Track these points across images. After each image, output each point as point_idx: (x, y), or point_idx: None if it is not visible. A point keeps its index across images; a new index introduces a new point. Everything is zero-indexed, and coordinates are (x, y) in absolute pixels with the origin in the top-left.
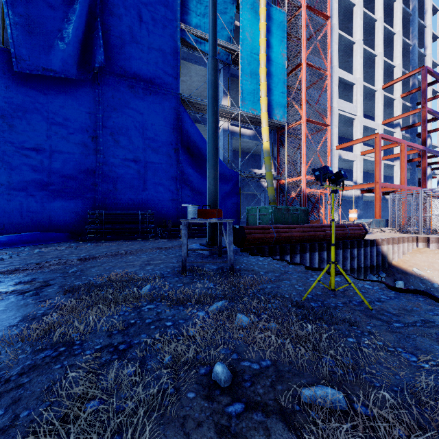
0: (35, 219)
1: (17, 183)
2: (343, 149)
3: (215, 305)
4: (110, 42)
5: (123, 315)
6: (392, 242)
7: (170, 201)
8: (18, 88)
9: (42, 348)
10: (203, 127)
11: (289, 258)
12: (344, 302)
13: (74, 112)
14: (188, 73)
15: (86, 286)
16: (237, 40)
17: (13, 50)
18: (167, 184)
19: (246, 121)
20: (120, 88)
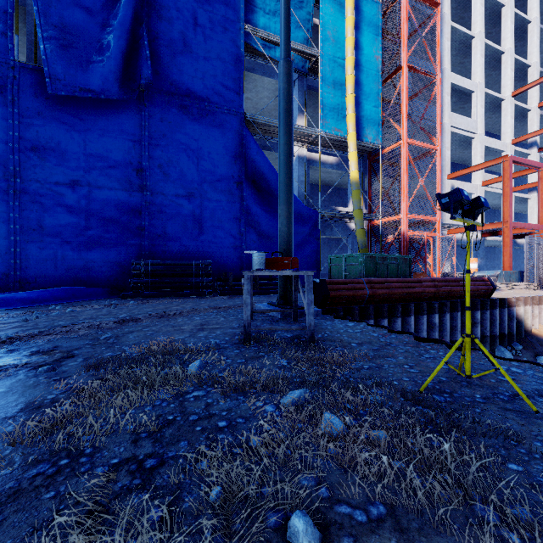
0: (71, 271)
1: (50, 228)
2: (457, 178)
3: (290, 395)
4: (158, 52)
5: (159, 406)
6: (531, 302)
7: (231, 248)
8: (51, 113)
9: (36, 458)
10: (273, 155)
11: (387, 323)
12: (486, 396)
13: (116, 140)
14: (255, 88)
15: (117, 359)
16: (316, 42)
17: (45, 68)
18: (228, 227)
19: (328, 146)
20: (170, 108)
